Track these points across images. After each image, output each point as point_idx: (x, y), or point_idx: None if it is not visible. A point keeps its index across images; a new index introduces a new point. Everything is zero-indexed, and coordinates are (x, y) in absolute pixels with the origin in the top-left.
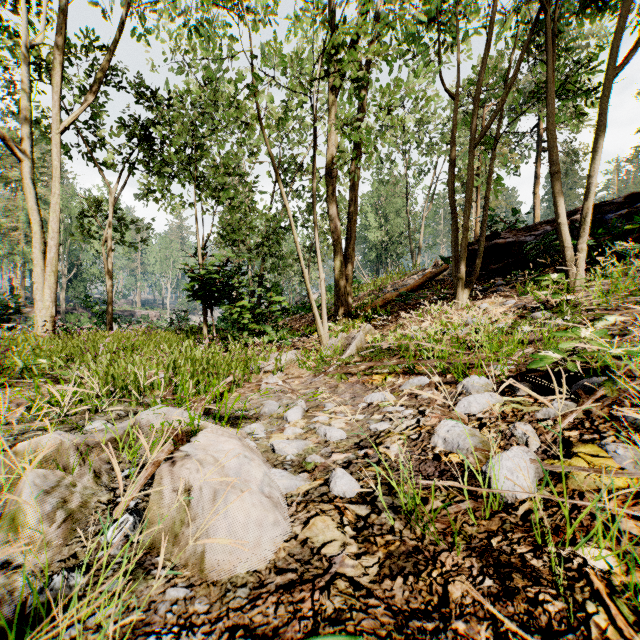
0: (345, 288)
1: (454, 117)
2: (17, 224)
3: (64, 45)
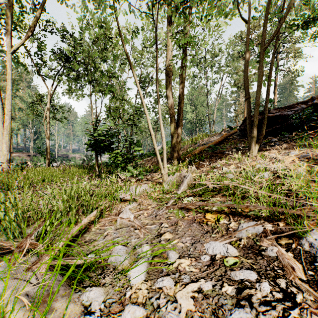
0: (177, 143)
1: (248, 34)
2: None
3: (13, 2)
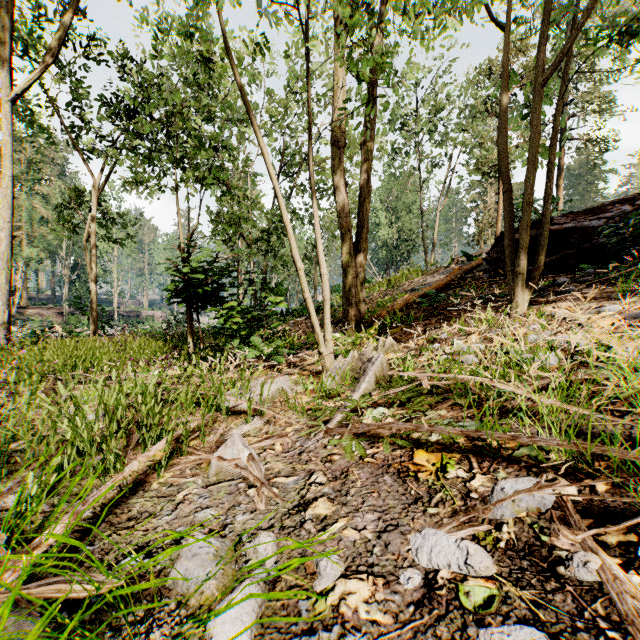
0: (356, 288)
1: (507, 52)
2: (19, 224)
3: None
